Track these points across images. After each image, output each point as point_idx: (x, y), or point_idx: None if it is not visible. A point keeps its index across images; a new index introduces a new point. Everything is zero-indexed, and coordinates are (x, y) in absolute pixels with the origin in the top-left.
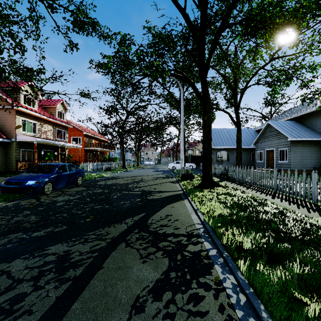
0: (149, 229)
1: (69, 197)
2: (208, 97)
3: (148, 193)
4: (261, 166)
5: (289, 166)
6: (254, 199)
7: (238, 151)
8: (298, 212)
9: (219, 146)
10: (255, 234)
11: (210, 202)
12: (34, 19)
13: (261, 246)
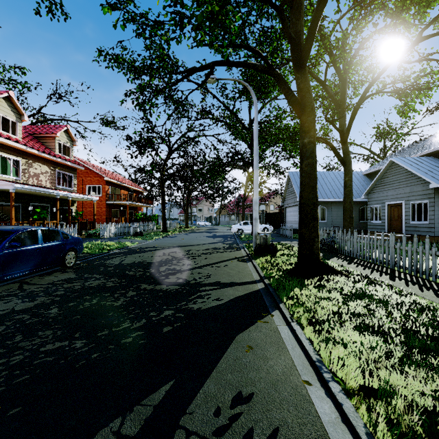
0: None
1: (16, 305)
2: (311, 100)
3: (192, 289)
4: (377, 230)
5: (432, 230)
6: None
7: (348, 206)
8: None
9: None
10: None
11: (343, 330)
12: None
13: None
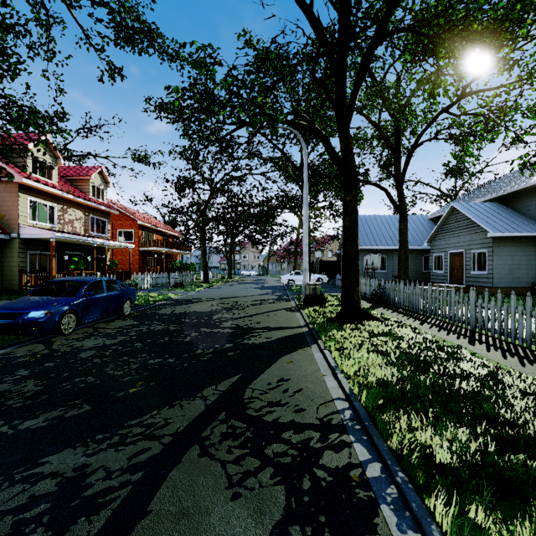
0: (246, 413)
1: (105, 341)
2: (353, 161)
3: (246, 331)
4: (440, 280)
5: (490, 281)
6: (438, 346)
7: (403, 255)
8: (526, 376)
9: (369, 246)
10: (454, 430)
11: (359, 352)
12: (39, 20)
13: (471, 458)
